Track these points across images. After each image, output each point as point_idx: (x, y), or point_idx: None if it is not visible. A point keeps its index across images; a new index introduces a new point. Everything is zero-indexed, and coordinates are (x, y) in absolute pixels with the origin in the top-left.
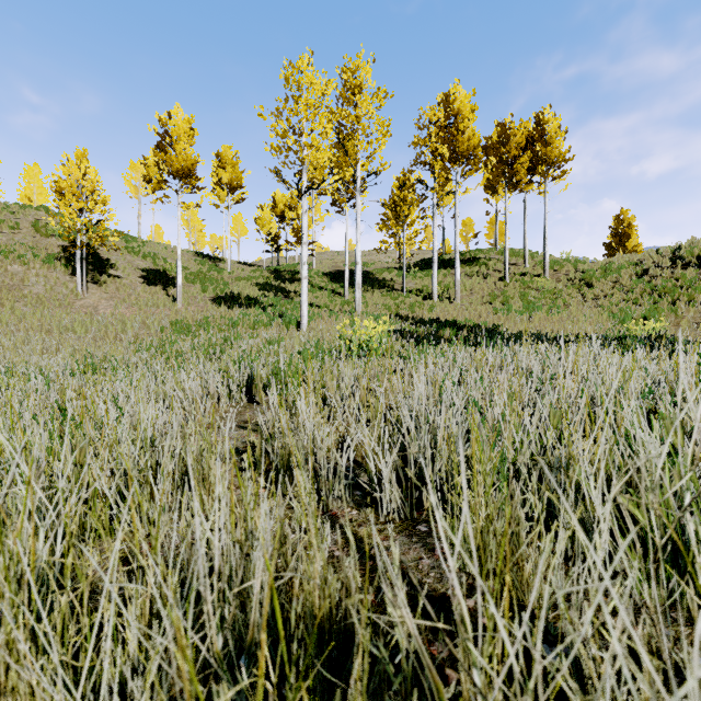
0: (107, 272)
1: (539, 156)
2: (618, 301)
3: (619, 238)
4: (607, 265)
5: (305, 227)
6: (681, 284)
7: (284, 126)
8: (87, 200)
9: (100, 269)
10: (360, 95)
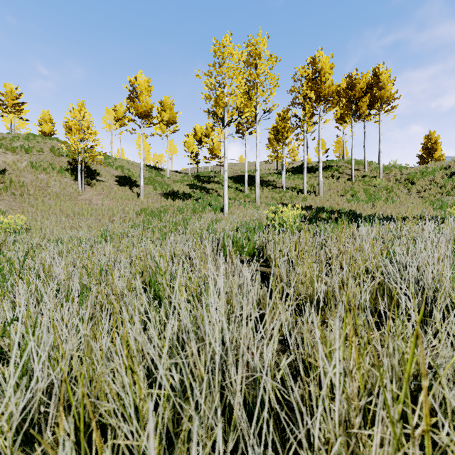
0: (96, 178)
1: (375, 96)
2: (435, 194)
3: (428, 151)
4: (424, 169)
5: (226, 147)
6: None
7: (213, 82)
8: (84, 133)
9: (91, 176)
10: (260, 60)
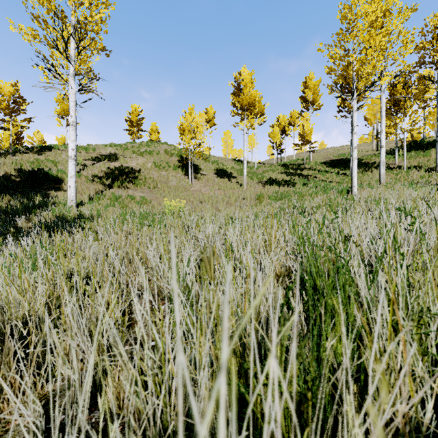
0: (199, 172)
1: None
2: None
3: None
4: None
5: (355, 121)
6: None
7: (338, 52)
8: (194, 133)
9: (195, 171)
10: (390, 16)
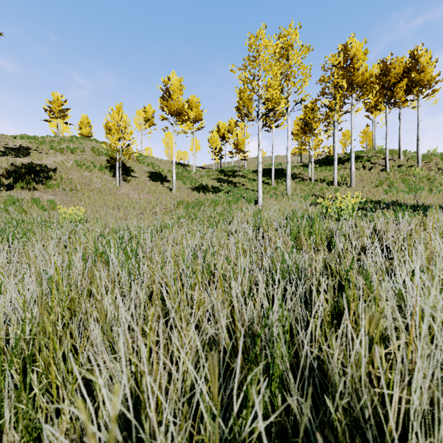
0: (131, 174)
1: (414, 81)
2: None
3: None
4: None
5: (260, 139)
6: None
7: (247, 75)
8: (122, 133)
9: (126, 173)
10: (292, 51)
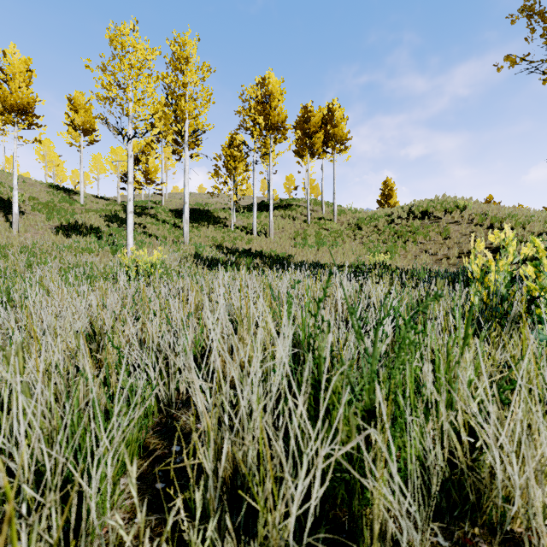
0: None
1: (330, 134)
2: (374, 240)
3: (386, 197)
4: (372, 215)
5: (130, 169)
6: (411, 230)
7: (110, 80)
8: None
9: None
10: (186, 66)
